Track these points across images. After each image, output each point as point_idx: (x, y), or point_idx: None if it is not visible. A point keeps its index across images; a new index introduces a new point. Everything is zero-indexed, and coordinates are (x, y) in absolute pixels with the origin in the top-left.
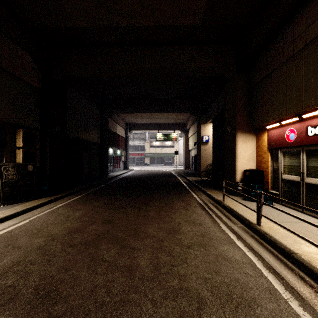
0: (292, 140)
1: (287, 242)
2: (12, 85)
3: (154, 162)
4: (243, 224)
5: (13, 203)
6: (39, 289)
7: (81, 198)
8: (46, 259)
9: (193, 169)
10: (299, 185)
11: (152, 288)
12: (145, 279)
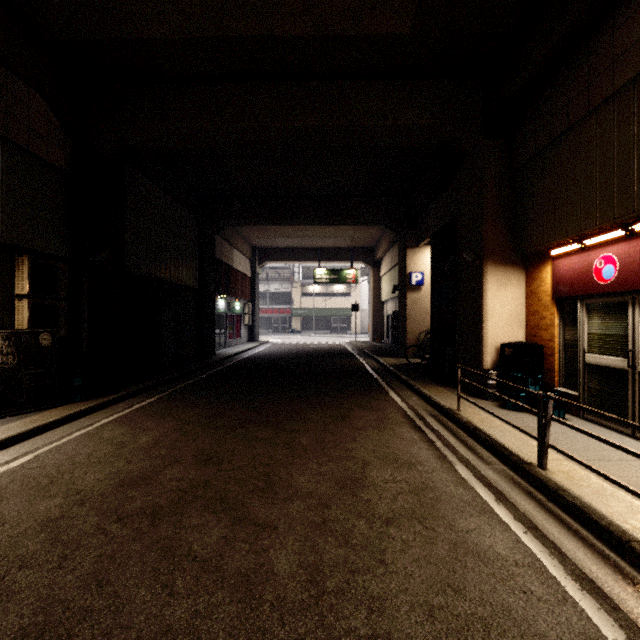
0: (610, 280)
1: (612, 511)
2: (6, 162)
3: (310, 327)
4: (505, 465)
5: (7, 415)
6: (27, 638)
7: (154, 403)
8: (58, 554)
9: (389, 341)
10: (626, 378)
11: (303, 637)
12: (288, 611)
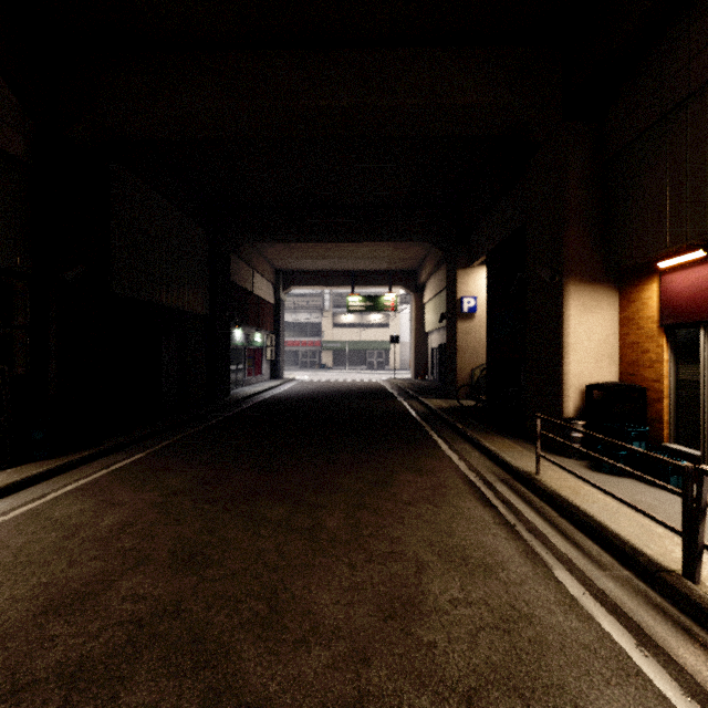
0: None
1: None
2: None
3: (342, 362)
4: (628, 569)
5: None
6: None
7: (140, 461)
8: None
9: (434, 379)
10: None
11: None
12: None
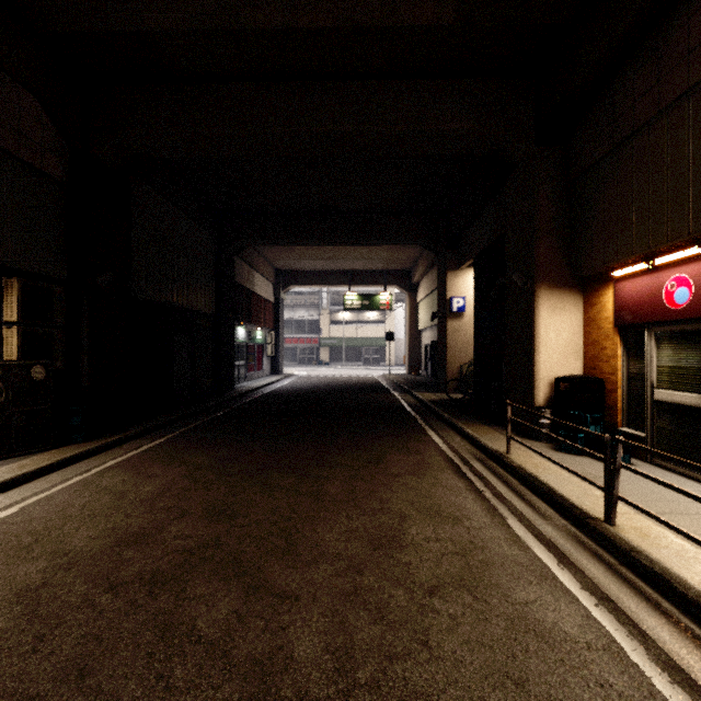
0: (683, 305)
1: (699, 578)
2: None
3: (339, 358)
4: (566, 519)
5: None
6: None
7: (163, 444)
8: (34, 633)
9: (427, 374)
10: None
11: None
12: None
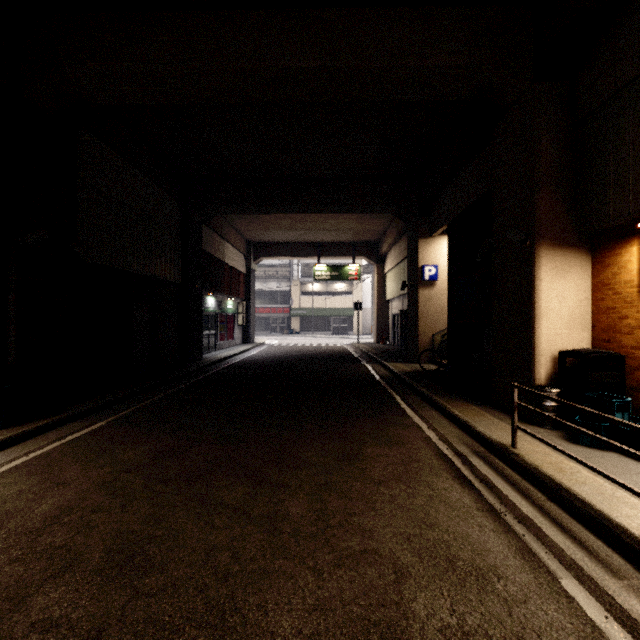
0: None
1: None
2: None
3: (309, 327)
4: None
5: None
6: None
7: (99, 430)
8: None
9: (395, 343)
10: None
11: None
12: None
